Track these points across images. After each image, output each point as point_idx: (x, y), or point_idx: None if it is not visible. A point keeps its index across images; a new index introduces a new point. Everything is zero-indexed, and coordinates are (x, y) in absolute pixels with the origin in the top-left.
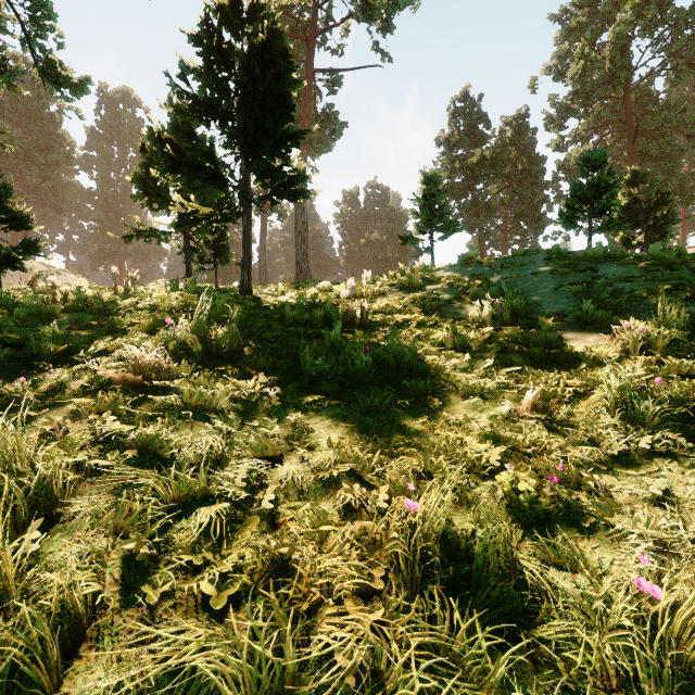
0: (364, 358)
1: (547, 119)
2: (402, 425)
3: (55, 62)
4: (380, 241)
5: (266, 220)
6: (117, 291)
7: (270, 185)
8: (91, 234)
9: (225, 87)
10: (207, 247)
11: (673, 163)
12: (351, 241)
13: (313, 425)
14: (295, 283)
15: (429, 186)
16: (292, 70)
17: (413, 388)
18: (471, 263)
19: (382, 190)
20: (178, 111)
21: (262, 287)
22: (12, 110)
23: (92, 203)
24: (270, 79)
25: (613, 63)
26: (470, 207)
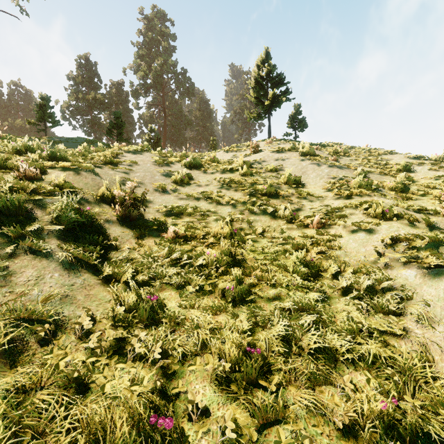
0: None
1: (132, 92)
2: None
3: None
4: (24, 128)
5: None
6: None
7: None
8: None
9: None
10: None
11: (179, 131)
12: None
13: None
14: None
15: (43, 101)
16: None
17: None
18: (60, 137)
19: (26, 91)
20: None
21: None
22: None
23: None
24: None
25: (156, 79)
26: (89, 123)
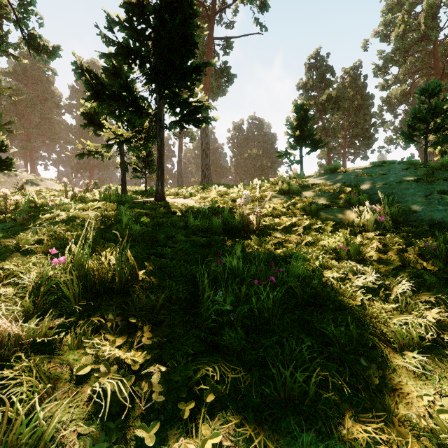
0: (271, 296)
1: (375, 69)
2: (348, 445)
3: (36, 35)
4: (258, 155)
5: (182, 142)
6: (67, 196)
7: (180, 113)
8: (72, 153)
9: (143, 35)
10: (140, 161)
11: None
12: (238, 155)
13: (211, 443)
14: (201, 186)
15: (300, 113)
16: (195, 14)
17: (335, 340)
18: (336, 172)
19: (259, 121)
20: (107, 56)
21: (177, 188)
22: (23, 75)
23: (73, 134)
24: (178, 24)
25: (425, 26)
26: (321, 131)
